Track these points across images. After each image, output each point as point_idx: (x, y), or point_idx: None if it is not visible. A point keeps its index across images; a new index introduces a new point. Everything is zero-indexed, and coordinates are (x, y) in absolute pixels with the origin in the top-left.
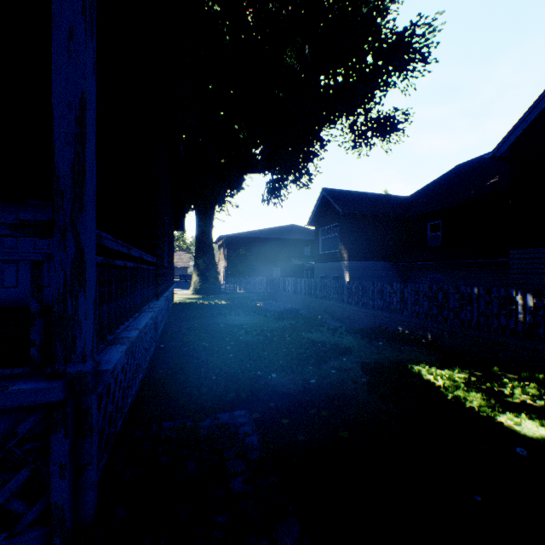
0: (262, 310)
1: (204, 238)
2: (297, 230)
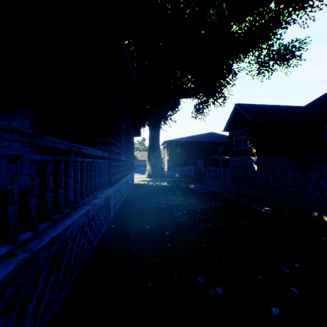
0: (193, 192)
1: (154, 141)
2: (214, 135)
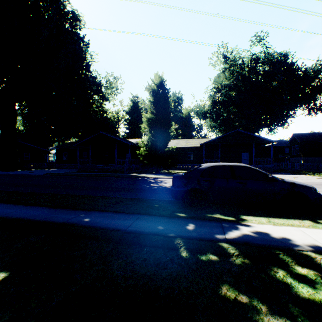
0: (273, 169)
1: None
2: (281, 142)
